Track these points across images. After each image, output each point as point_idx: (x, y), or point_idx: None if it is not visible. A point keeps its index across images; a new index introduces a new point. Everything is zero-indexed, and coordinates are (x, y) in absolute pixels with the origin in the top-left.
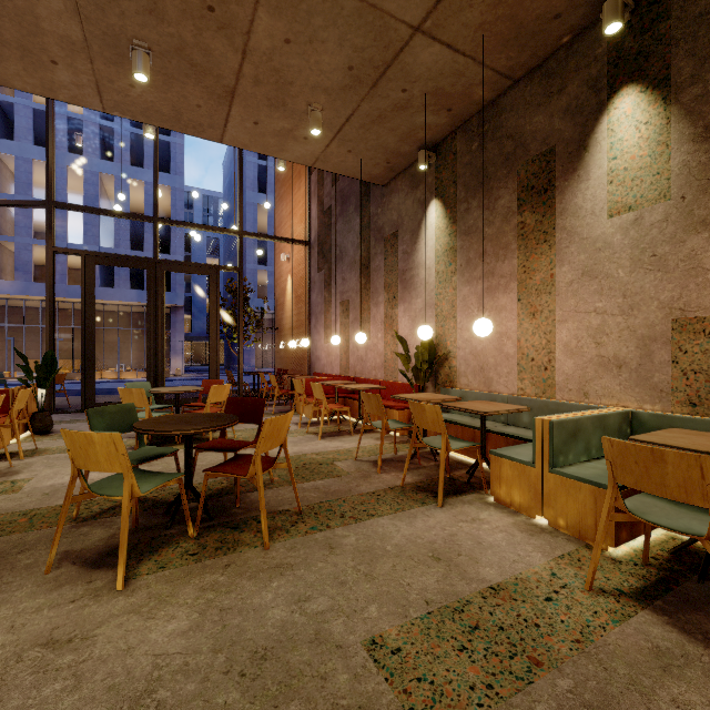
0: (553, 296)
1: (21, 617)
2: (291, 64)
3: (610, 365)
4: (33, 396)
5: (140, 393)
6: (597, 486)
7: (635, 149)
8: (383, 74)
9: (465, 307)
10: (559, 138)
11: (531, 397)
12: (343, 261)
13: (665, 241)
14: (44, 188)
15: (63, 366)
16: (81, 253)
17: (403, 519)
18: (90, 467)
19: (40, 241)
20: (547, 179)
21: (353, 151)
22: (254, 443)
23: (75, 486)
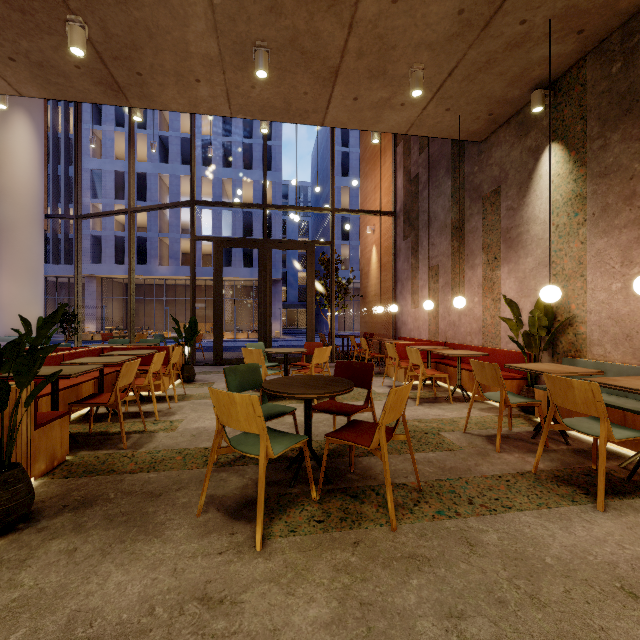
0: None
1: (181, 560)
2: (395, 26)
3: None
4: (182, 352)
5: (258, 353)
6: None
7: None
8: (498, 9)
9: (599, 263)
10: None
11: None
12: (432, 226)
13: None
14: (187, 195)
15: (199, 328)
16: (213, 239)
17: (553, 520)
18: (231, 424)
19: (185, 235)
20: None
21: (451, 108)
22: (364, 408)
23: (213, 431)
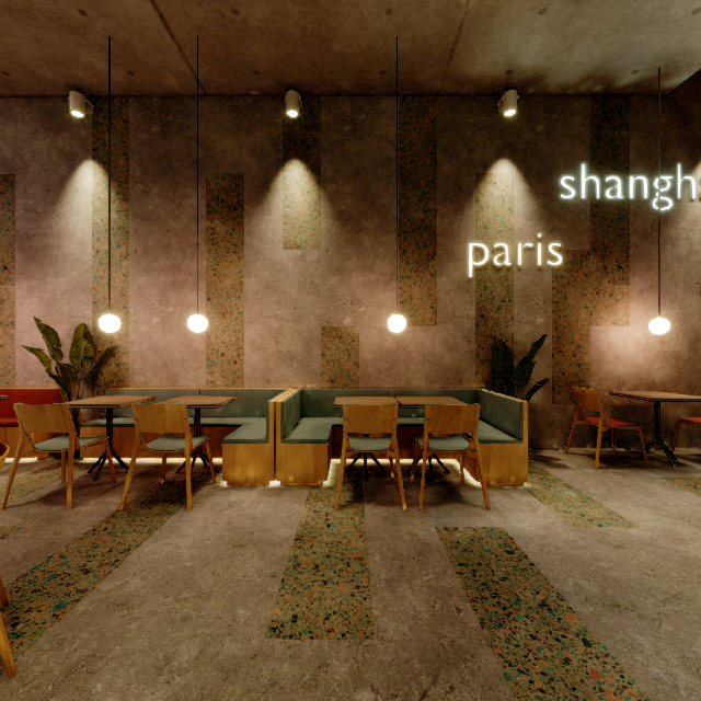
0: (242, 301)
1: None
2: None
3: (286, 358)
4: None
5: None
6: (317, 442)
7: (302, 206)
8: None
9: (142, 298)
10: (248, 170)
11: (224, 388)
12: None
13: (318, 276)
14: None
15: None
16: None
17: (169, 535)
18: None
19: None
20: (237, 199)
21: None
22: None
23: None
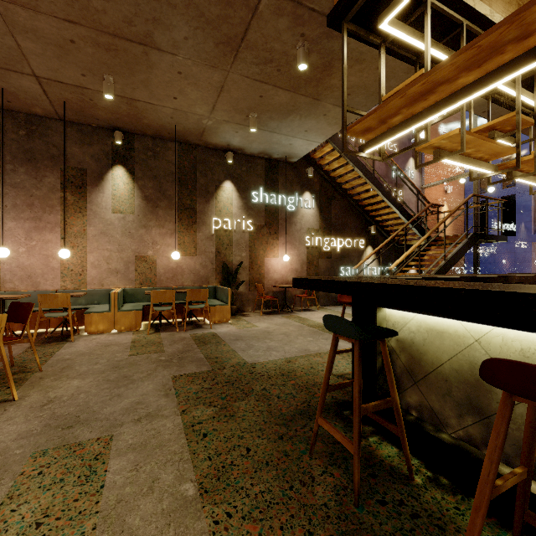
0: (85, 240)
1: None
2: None
3: (114, 272)
4: None
5: None
6: (136, 310)
7: (123, 191)
8: None
9: (11, 236)
10: (89, 166)
11: (73, 289)
12: None
13: (133, 228)
14: None
15: None
16: None
17: (70, 348)
18: None
19: None
20: (82, 182)
21: None
22: None
23: None
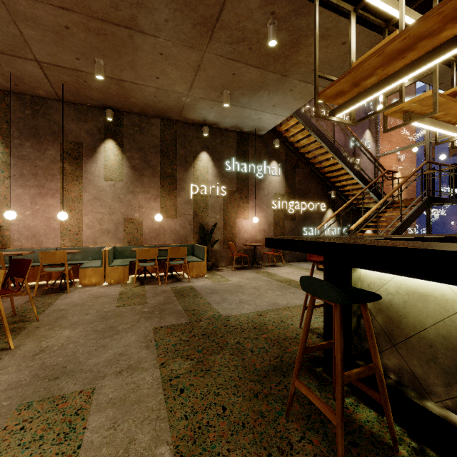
0: (81, 204)
1: None
2: None
3: (105, 232)
4: None
5: None
6: (124, 266)
7: (114, 161)
8: None
9: (19, 201)
10: (84, 140)
11: (71, 247)
12: None
13: (122, 194)
14: None
15: None
16: None
17: (66, 299)
18: None
19: None
20: (78, 154)
21: None
22: None
23: None
